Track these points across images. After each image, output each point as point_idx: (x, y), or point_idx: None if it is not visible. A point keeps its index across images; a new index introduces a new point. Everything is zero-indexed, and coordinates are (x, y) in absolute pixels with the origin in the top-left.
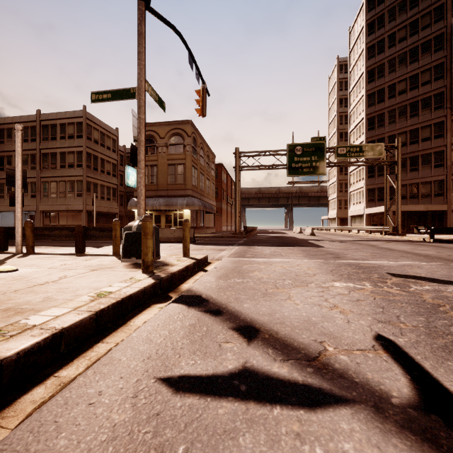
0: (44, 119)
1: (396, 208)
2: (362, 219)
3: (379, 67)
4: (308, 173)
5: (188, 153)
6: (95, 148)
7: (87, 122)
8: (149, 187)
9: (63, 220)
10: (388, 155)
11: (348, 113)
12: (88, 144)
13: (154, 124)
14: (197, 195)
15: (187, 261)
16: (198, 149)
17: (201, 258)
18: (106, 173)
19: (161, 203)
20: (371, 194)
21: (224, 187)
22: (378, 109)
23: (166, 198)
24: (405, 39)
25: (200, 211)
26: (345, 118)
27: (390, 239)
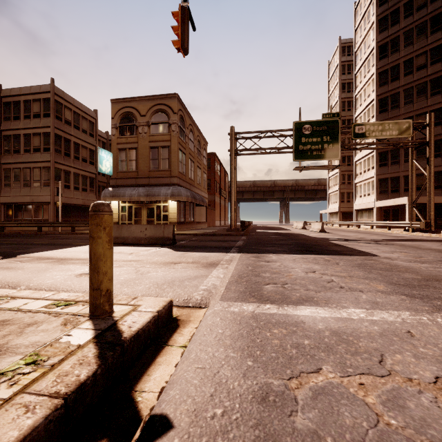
0: (6, 96)
1: (428, 199)
2: (371, 213)
3: (393, 41)
4: (318, 157)
5: (174, 133)
6: (67, 130)
7: (56, 98)
8: (128, 174)
9: (27, 214)
10: (414, 135)
11: (353, 97)
12: (57, 124)
13: (133, 100)
14: (185, 185)
15: (50, 380)
16: (187, 131)
17: (135, 332)
18: (81, 160)
19: (140, 193)
20: (384, 184)
21: (217, 178)
22: (391, 88)
23: (147, 187)
24: (425, 6)
25: (189, 204)
26: (348, 104)
27: (432, 238)
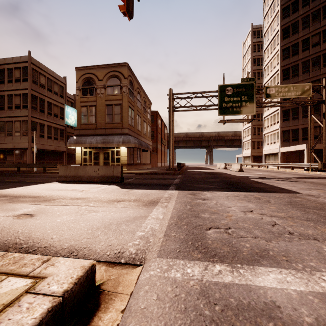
0: None
1: (324, 145)
2: (276, 157)
3: (294, 24)
4: (238, 112)
5: (125, 94)
6: (42, 91)
7: (32, 67)
8: (88, 126)
9: (10, 157)
10: (312, 96)
11: (262, 68)
12: (33, 87)
13: (93, 67)
14: (133, 134)
15: None
16: (135, 93)
17: None
18: (53, 115)
19: (98, 141)
20: (286, 135)
21: (158, 130)
22: (292, 61)
23: (103, 136)
24: None
25: (137, 149)
26: (258, 74)
27: None
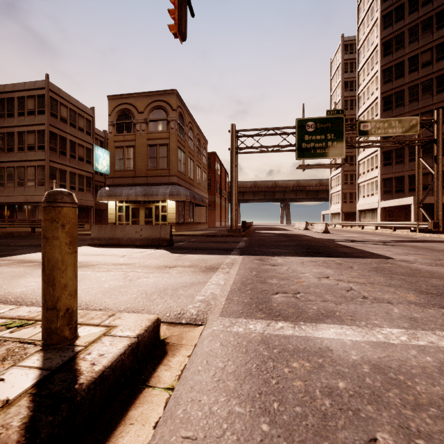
0: None
1: (436, 198)
2: (374, 214)
3: (398, 37)
4: (322, 155)
5: (173, 130)
6: (63, 127)
7: (51, 95)
8: (125, 173)
9: (22, 214)
10: (420, 133)
11: (356, 95)
12: (52, 121)
13: (131, 96)
14: (184, 184)
15: None
16: (186, 129)
17: (98, 374)
18: (78, 159)
19: (137, 192)
20: (388, 184)
21: (217, 178)
22: (396, 86)
23: (145, 186)
24: (431, 1)
25: (189, 204)
26: (351, 103)
27: (442, 239)
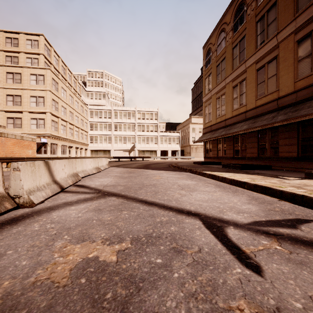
0: None
1: None
2: None
3: None
4: None
5: None
6: None
7: None
8: None
9: None
10: None
11: None
12: None
13: None
14: None
15: None
16: None
17: None
18: None
19: None
20: None
21: None
22: None
23: None
24: None
25: None
26: None
27: None
